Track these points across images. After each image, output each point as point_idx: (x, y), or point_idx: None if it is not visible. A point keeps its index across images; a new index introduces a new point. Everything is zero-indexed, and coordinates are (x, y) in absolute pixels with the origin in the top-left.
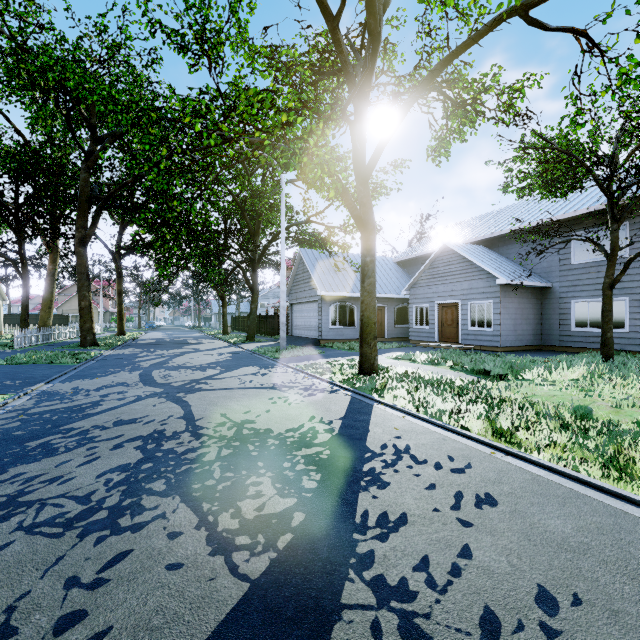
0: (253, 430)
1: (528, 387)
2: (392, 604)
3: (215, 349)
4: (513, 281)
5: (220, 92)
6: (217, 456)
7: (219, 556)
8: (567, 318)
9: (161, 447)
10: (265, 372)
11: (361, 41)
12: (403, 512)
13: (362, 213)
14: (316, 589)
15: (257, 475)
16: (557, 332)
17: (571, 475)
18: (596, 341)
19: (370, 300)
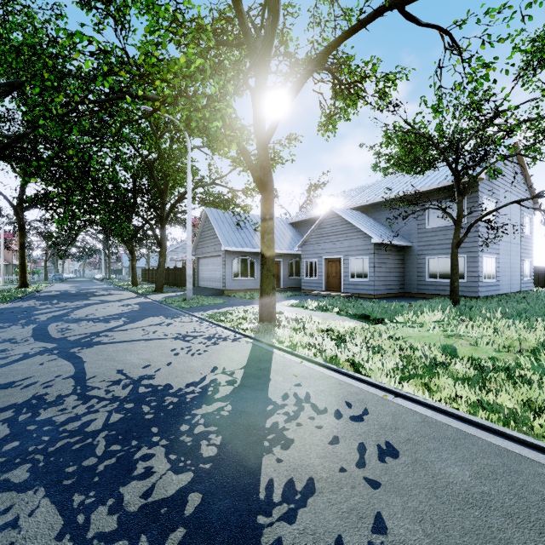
0: (151, 387)
1: (402, 329)
2: None
3: (122, 300)
4: (384, 240)
5: (127, 54)
6: (104, 424)
7: None
8: (423, 271)
9: (36, 417)
10: (170, 322)
11: (261, 19)
12: (310, 477)
13: (262, 175)
14: None
15: (149, 445)
16: (416, 282)
17: (454, 414)
18: (444, 289)
19: (269, 254)
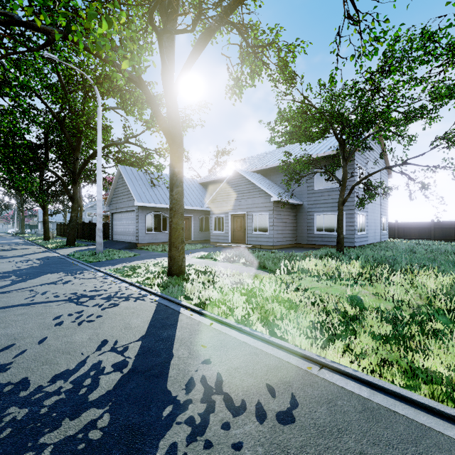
0: None
1: (306, 279)
2: None
3: (25, 255)
4: (281, 199)
5: None
6: None
7: None
8: (312, 225)
9: None
10: (69, 279)
11: None
12: None
13: (171, 127)
14: None
15: None
16: (306, 235)
17: (394, 392)
18: (328, 240)
19: (178, 207)
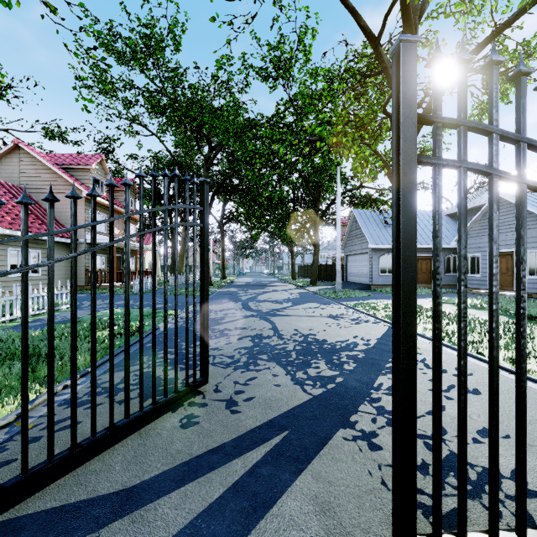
0: (314, 339)
1: None
2: (385, 415)
3: (287, 290)
4: None
5: (291, 100)
6: (293, 349)
7: (297, 385)
8: None
9: (262, 341)
10: (323, 307)
11: None
12: None
13: None
14: (345, 403)
15: (317, 360)
16: None
17: None
18: None
19: None
